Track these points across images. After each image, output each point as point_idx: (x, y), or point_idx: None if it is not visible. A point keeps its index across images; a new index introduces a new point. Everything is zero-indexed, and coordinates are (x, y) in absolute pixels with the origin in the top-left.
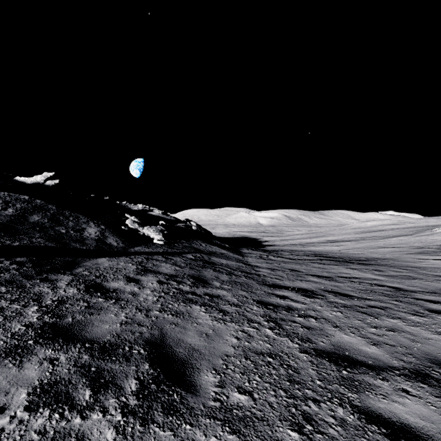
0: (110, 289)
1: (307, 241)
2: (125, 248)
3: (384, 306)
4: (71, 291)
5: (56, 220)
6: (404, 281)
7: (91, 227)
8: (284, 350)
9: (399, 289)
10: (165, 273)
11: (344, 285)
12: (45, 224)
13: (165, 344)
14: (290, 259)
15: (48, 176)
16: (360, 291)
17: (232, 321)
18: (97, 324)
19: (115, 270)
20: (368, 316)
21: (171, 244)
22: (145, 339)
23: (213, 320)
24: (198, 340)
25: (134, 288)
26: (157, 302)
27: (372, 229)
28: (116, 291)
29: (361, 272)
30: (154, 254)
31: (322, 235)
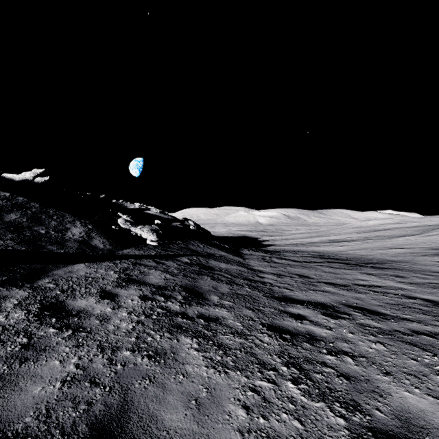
0: (73, 310)
1: (309, 241)
2: (112, 250)
3: (433, 332)
4: (15, 317)
5: (37, 219)
6: (436, 291)
7: (77, 227)
8: (326, 435)
9: (436, 302)
10: (152, 284)
11: (367, 297)
12: (23, 224)
13: (123, 431)
14: (295, 261)
15: (38, 172)
16: (391, 306)
17: (236, 367)
18: (23, 384)
19: (90, 280)
20: (422, 351)
21: (165, 245)
22: (92, 420)
23: (208, 365)
24: (181, 418)
25: (106, 308)
26: (131, 333)
27: (374, 229)
28: (79, 315)
29: (380, 278)
30: (144, 258)
31: (323, 234)
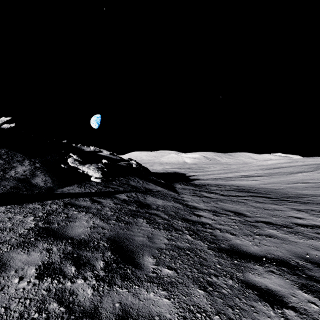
0: None
1: (225, 176)
2: (52, 188)
3: None
4: None
5: None
6: None
7: (24, 166)
8: None
9: None
10: (71, 238)
11: None
12: None
13: None
14: (222, 195)
15: (5, 120)
16: None
17: None
18: None
19: None
20: None
21: (108, 181)
22: None
23: None
24: None
25: None
26: None
27: (273, 166)
28: None
29: (313, 216)
30: (81, 196)
31: (235, 171)
